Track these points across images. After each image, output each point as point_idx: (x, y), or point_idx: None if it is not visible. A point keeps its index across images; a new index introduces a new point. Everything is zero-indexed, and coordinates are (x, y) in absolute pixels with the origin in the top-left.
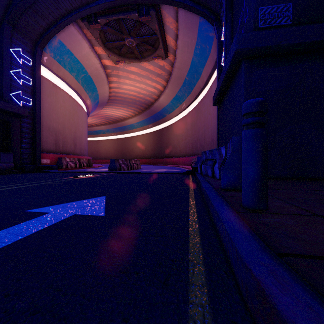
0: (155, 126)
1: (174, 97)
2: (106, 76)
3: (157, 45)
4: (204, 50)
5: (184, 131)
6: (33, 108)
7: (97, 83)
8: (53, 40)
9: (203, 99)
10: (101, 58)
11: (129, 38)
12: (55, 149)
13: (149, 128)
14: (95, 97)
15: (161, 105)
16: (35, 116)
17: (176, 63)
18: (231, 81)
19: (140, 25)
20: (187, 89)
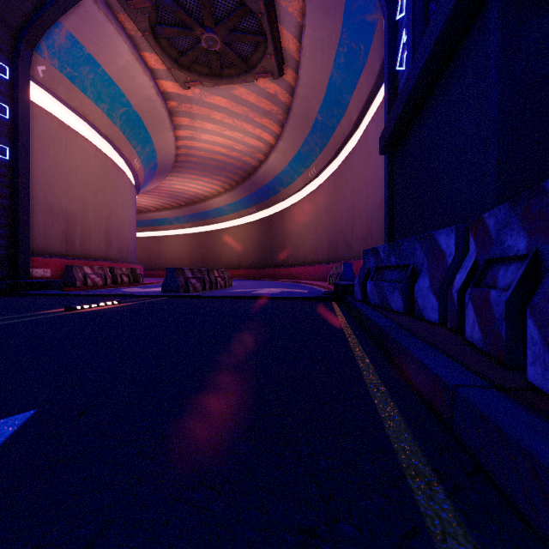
0: (260, 210)
1: (295, 156)
2: (167, 113)
3: (263, 48)
4: (355, 56)
5: (313, 218)
6: (12, 166)
7: (152, 128)
8: (56, 32)
9: (351, 156)
10: (157, 78)
11: (208, 31)
12: (65, 249)
13: (250, 214)
14: (150, 156)
15: (271, 172)
16: (17, 181)
17: (300, 86)
18: (440, 76)
19: (229, 3)
20: (319, 140)
